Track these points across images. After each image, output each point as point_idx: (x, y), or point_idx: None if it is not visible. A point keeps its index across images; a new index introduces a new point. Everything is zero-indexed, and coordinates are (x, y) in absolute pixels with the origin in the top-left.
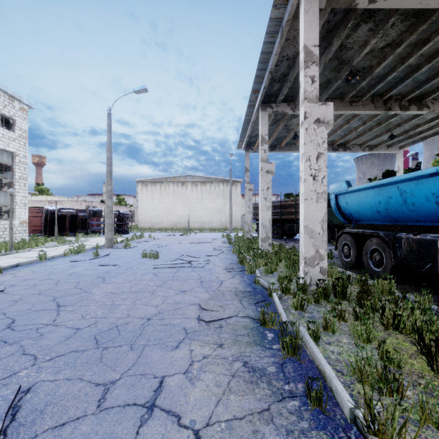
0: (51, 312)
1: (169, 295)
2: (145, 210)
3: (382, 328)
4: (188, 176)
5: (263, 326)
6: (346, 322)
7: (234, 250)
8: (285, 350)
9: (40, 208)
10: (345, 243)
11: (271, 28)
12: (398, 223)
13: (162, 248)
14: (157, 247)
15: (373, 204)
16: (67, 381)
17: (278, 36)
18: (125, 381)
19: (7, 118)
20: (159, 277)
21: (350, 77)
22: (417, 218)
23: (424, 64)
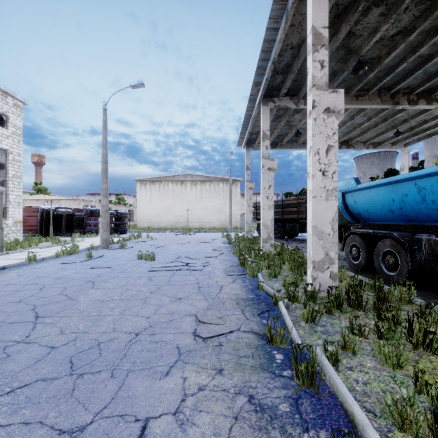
0: (26, 325)
1: (162, 304)
2: (144, 209)
3: (410, 346)
4: (187, 175)
5: (269, 344)
6: (366, 339)
7: (235, 251)
8: (298, 379)
9: (36, 208)
10: (353, 244)
11: (275, 12)
12: (413, 223)
13: (159, 249)
14: (154, 247)
15: (385, 203)
16: (23, 426)
17: (283, 21)
18: (97, 426)
19: (0, 114)
20: (153, 281)
21: (358, 68)
22: (437, 217)
23: (436, 54)
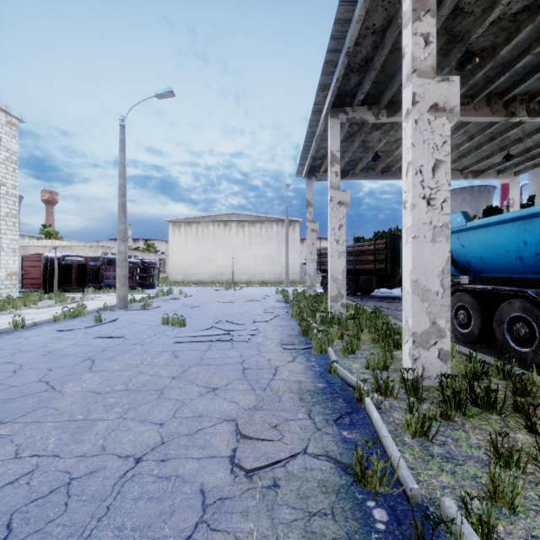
0: None
1: (187, 399)
2: (178, 258)
3: None
4: (232, 215)
5: (360, 485)
6: (521, 473)
7: (294, 313)
8: None
9: (40, 256)
10: (460, 305)
11: None
12: None
13: (193, 310)
14: (187, 307)
15: (512, 247)
16: None
17: None
18: None
19: None
20: (179, 359)
21: (465, 61)
22: None
23: None
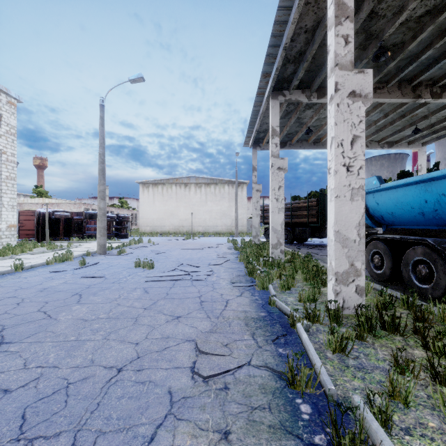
0: None
1: (156, 325)
2: (146, 213)
3: None
4: (191, 177)
5: (291, 387)
6: (415, 379)
7: (241, 258)
8: None
9: (34, 211)
10: (375, 251)
11: None
12: None
13: (160, 255)
14: (155, 253)
15: (416, 204)
16: None
17: None
18: None
19: None
20: (149, 294)
21: (379, 54)
22: None
23: None
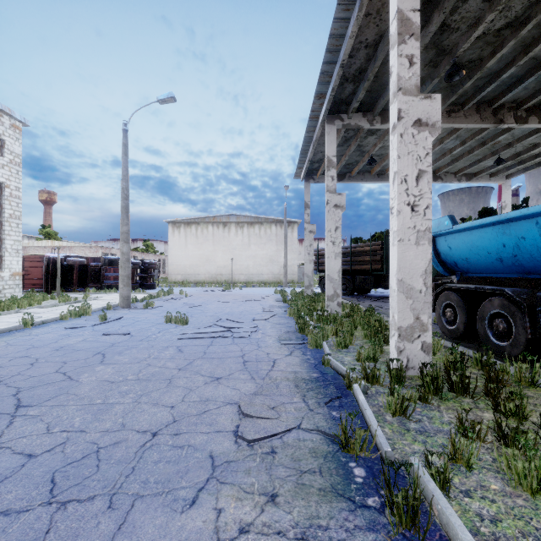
0: None
1: (193, 387)
2: (177, 258)
3: None
4: (231, 216)
5: (344, 451)
6: (482, 442)
7: (291, 312)
8: (391, 513)
9: (42, 256)
10: (447, 303)
11: None
12: (531, 275)
13: (195, 309)
14: (188, 307)
15: (493, 249)
16: None
17: (355, 7)
18: None
19: None
20: (184, 353)
21: (452, 73)
22: None
23: None
